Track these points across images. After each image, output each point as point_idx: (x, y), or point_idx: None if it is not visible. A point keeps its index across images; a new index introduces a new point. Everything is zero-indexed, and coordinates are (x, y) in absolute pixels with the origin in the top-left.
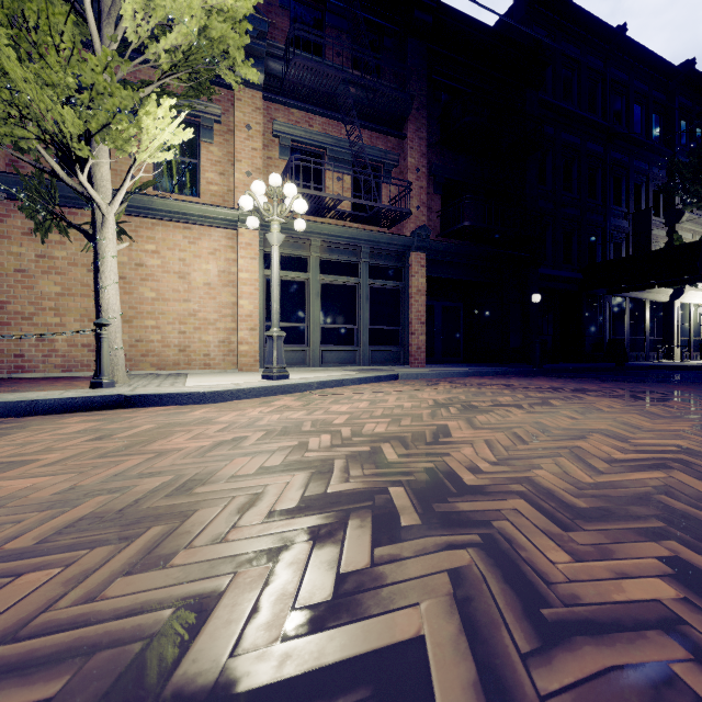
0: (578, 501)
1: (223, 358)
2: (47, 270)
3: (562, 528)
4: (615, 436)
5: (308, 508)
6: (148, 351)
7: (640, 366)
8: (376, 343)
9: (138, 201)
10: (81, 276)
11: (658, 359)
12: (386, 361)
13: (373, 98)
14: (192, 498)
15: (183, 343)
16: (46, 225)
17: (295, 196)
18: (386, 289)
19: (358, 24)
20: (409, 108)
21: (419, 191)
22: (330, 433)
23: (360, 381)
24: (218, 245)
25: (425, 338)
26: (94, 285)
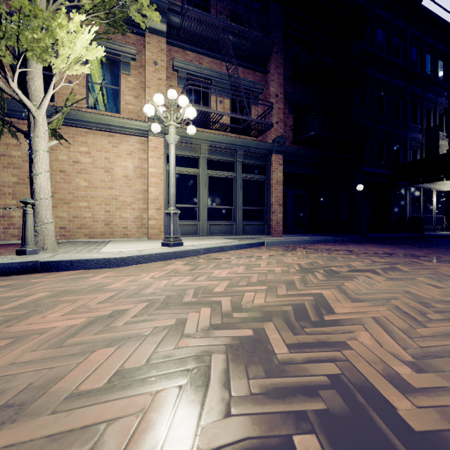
0: None
1: (137, 229)
2: (7, 165)
3: None
4: None
5: None
6: (82, 225)
7: (435, 236)
8: (247, 219)
9: (74, 115)
10: None
11: (442, 230)
12: (254, 232)
13: (245, 42)
14: None
15: (108, 219)
16: None
17: (187, 106)
18: (254, 180)
19: None
20: (271, 51)
21: (278, 111)
22: (210, 306)
23: (236, 247)
24: (134, 148)
25: (282, 215)
26: (29, 173)
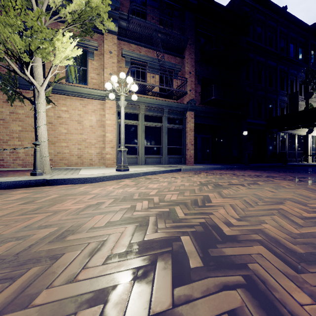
0: (296, 247)
1: (98, 161)
2: (15, 119)
3: (294, 269)
4: (298, 202)
5: (132, 252)
6: (63, 158)
7: (294, 165)
8: (171, 154)
9: (58, 86)
10: (31, 122)
11: (301, 161)
12: (175, 162)
13: (169, 38)
14: (64, 244)
15: (80, 154)
16: (13, 97)
17: (132, 83)
18: (175, 128)
19: (162, 4)
20: (186, 43)
21: (191, 83)
22: (148, 200)
23: (163, 172)
24: (96, 107)
25: (193, 151)
26: (34, 125)
